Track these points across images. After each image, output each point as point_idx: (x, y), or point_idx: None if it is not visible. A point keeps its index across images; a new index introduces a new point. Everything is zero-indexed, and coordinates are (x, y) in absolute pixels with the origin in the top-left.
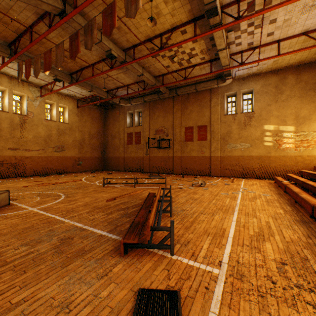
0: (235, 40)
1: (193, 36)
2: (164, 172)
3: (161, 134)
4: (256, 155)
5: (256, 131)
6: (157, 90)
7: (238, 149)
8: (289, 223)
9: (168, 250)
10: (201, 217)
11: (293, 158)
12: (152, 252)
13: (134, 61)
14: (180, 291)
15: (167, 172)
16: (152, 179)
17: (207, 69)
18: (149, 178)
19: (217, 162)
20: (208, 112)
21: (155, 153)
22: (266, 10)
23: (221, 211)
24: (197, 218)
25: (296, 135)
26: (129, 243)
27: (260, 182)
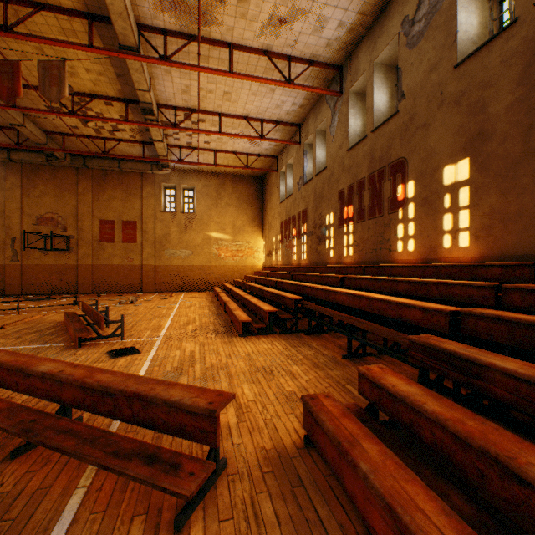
0: (174, 135)
1: (123, 112)
2: (58, 292)
3: (52, 226)
4: (198, 265)
5: (198, 236)
6: (49, 152)
7: (179, 257)
8: (209, 316)
9: (118, 340)
10: (140, 323)
11: (231, 268)
12: (105, 343)
13: (15, 109)
14: (136, 347)
15: (65, 291)
16: (44, 303)
17: (138, 149)
18: (34, 303)
19: (151, 273)
20: (139, 203)
21: (38, 258)
22: (200, 131)
23: (159, 317)
24: (136, 324)
25: (234, 244)
26: (84, 338)
27: (201, 294)
